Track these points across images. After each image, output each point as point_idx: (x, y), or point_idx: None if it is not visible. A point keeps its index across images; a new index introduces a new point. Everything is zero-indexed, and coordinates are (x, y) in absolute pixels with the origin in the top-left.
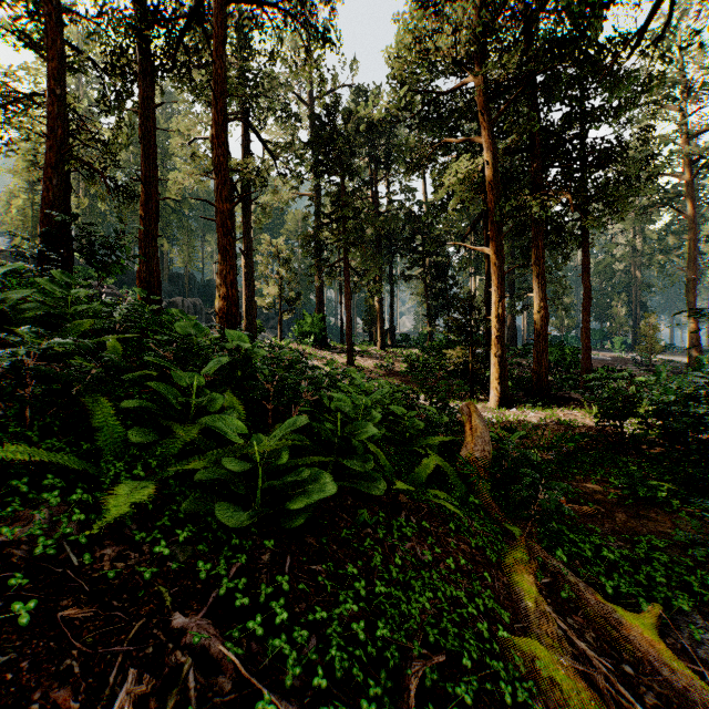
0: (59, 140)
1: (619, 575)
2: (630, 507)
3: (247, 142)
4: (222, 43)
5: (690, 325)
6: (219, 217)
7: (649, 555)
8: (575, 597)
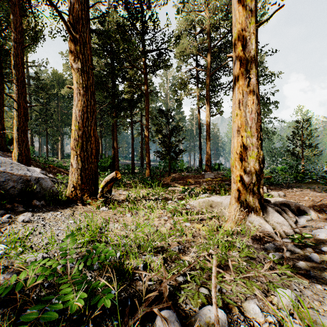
0: None
1: None
2: None
3: None
4: None
5: None
6: None
7: None
8: None
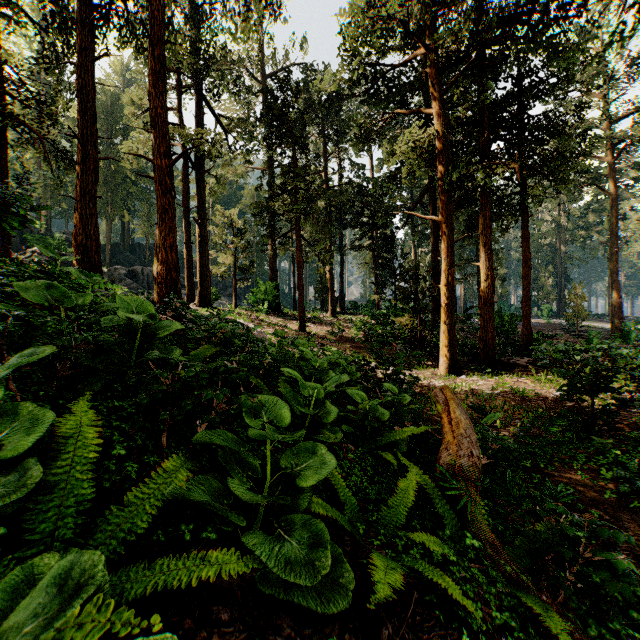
0: None
1: None
2: (635, 511)
3: (201, 114)
4: None
5: (613, 294)
6: (158, 174)
7: None
8: None
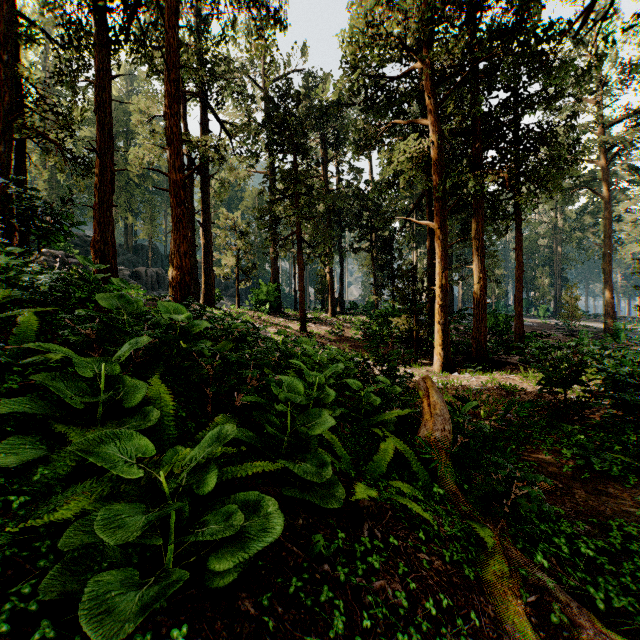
0: (8, 106)
1: (598, 573)
2: (586, 481)
3: (206, 121)
4: (175, 14)
5: (606, 294)
6: (173, 187)
7: (623, 544)
8: (567, 621)
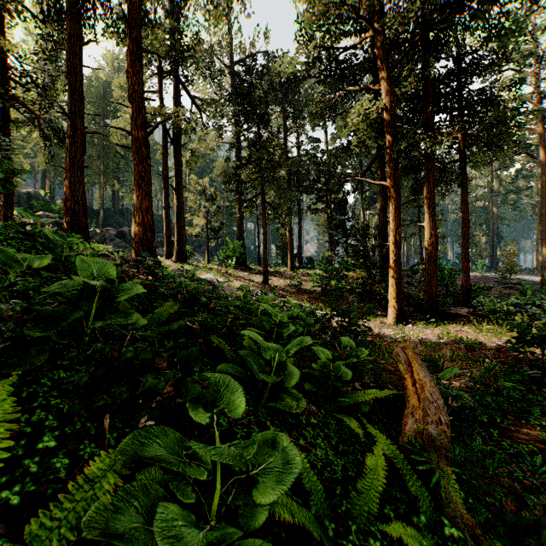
0: None
1: None
2: None
3: (178, 96)
4: None
5: (543, 250)
6: (135, 144)
7: None
8: None
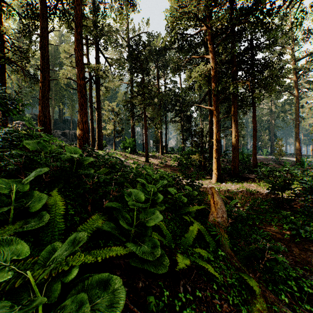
0: None
1: None
2: (298, 243)
3: (98, 57)
4: None
5: (297, 144)
6: (79, 88)
7: None
8: None
